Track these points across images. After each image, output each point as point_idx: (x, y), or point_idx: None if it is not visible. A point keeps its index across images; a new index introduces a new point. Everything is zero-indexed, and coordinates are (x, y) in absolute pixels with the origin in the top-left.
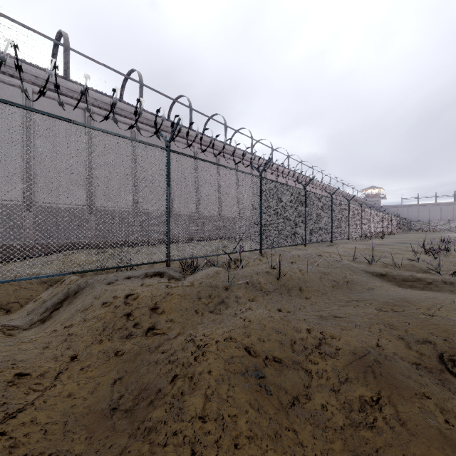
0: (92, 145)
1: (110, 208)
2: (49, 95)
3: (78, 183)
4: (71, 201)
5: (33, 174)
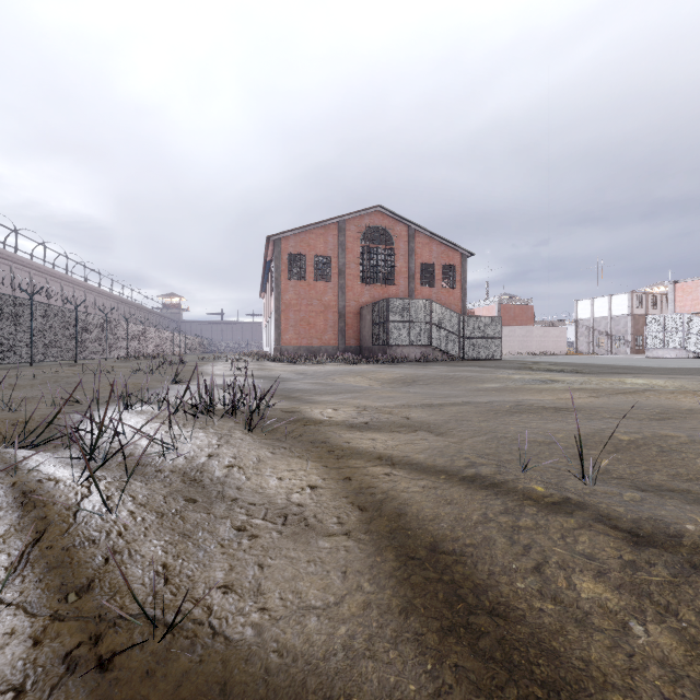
0: None
1: None
2: None
3: None
4: None
5: None
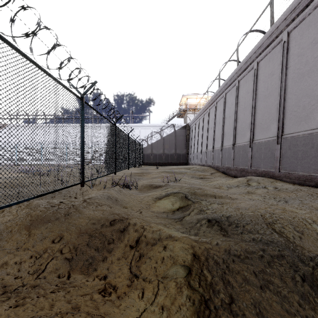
0: (287, 69)
1: (296, 133)
2: (264, 55)
3: (274, 116)
4: (269, 135)
5: (255, 121)
